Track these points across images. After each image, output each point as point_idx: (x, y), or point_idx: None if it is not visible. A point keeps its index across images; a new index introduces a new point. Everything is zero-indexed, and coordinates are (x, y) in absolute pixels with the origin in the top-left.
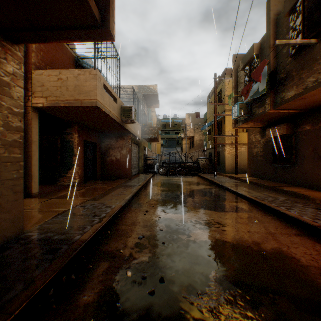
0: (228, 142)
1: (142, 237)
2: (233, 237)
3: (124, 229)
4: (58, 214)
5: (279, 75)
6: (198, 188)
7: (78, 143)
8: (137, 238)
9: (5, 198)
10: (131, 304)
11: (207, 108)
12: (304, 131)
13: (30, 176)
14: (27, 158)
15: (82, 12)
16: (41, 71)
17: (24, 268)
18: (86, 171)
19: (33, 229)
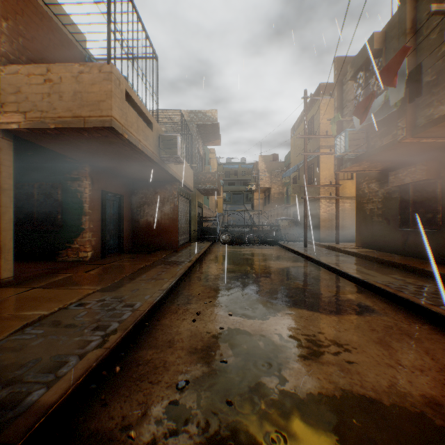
0: (325, 194)
1: (185, 385)
2: (376, 383)
3: (151, 359)
4: (28, 325)
5: (422, 79)
6: (282, 266)
7: (92, 194)
8: (174, 386)
9: None
10: None
11: (291, 145)
12: None
13: None
14: None
15: None
16: (16, 68)
17: None
18: (105, 240)
19: None
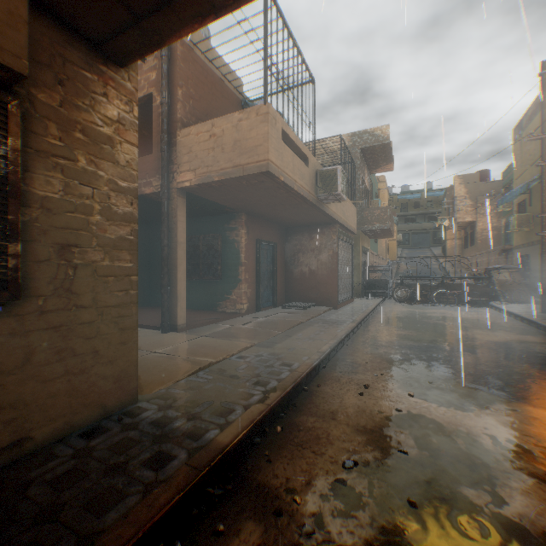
0: None
1: (352, 466)
2: None
3: (312, 427)
4: (199, 370)
5: None
6: (495, 338)
7: (247, 244)
8: (340, 463)
9: (104, 339)
10: None
11: (514, 153)
12: None
13: (174, 297)
14: (171, 269)
15: None
16: (187, 130)
17: (96, 494)
18: (259, 292)
19: (153, 395)
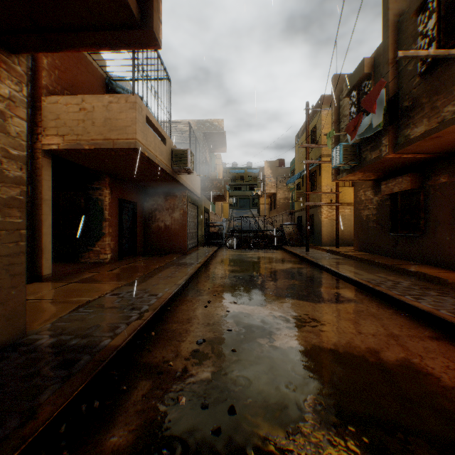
0: (326, 201)
1: (202, 342)
2: (337, 342)
3: (176, 329)
4: (79, 307)
5: (402, 103)
6: (283, 267)
7: (111, 202)
8: (195, 343)
9: None
10: (184, 450)
11: (296, 152)
12: (438, 185)
13: (39, 250)
14: (36, 224)
15: (110, 3)
16: (55, 98)
17: (22, 391)
18: (122, 243)
19: (41, 329)
